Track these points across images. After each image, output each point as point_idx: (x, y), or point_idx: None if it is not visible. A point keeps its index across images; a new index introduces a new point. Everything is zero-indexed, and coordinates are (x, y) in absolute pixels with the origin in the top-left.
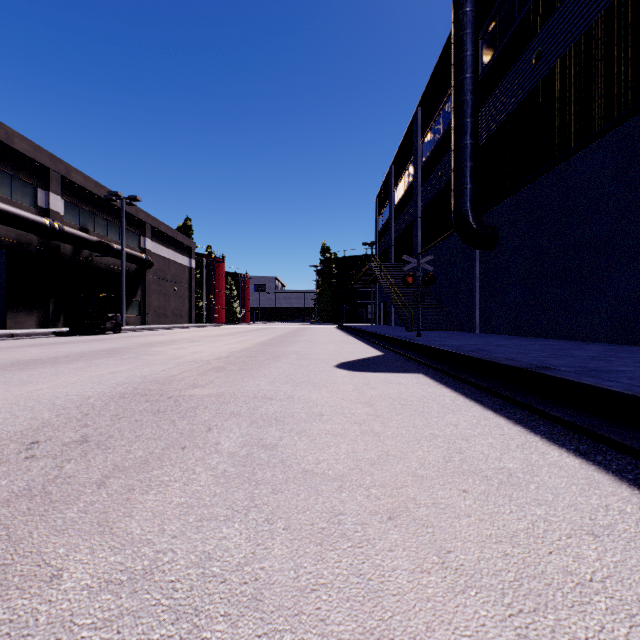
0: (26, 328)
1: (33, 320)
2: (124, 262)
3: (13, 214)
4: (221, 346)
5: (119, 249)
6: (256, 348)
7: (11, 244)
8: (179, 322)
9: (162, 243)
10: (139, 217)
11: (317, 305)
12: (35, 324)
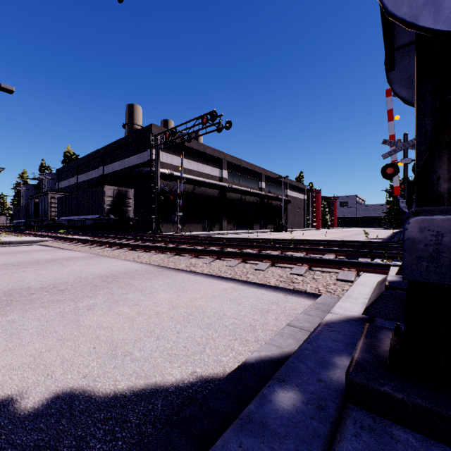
0: (257, 229)
1: (258, 227)
2: (283, 203)
3: (257, 193)
4: (332, 235)
5: (280, 198)
6: (343, 236)
7: (254, 202)
8: (299, 227)
9: (292, 190)
10: (285, 181)
11: (387, 216)
12: (258, 228)
